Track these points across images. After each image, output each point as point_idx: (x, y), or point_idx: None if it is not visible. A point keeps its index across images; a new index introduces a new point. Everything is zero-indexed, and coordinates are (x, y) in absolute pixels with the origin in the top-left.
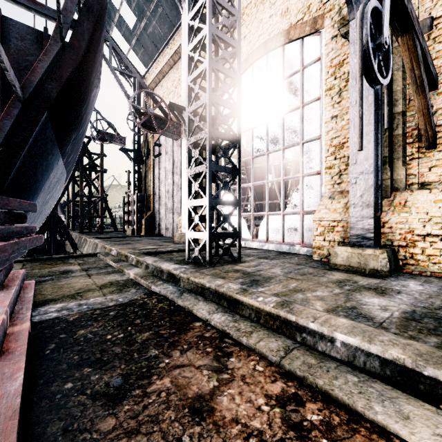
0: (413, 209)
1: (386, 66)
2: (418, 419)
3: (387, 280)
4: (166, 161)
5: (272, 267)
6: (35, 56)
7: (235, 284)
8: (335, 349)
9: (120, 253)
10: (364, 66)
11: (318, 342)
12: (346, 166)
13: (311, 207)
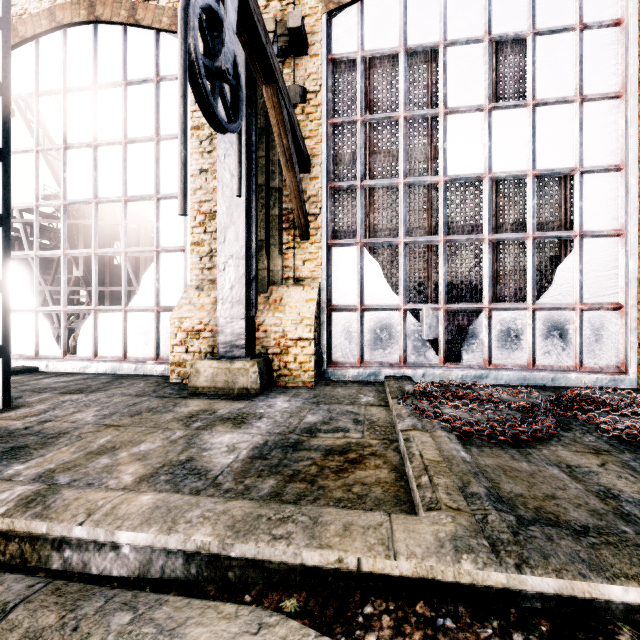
0: (287, 308)
1: (237, 109)
2: None
3: (255, 401)
4: None
5: (81, 409)
6: None
7: None
8: (121, 561)
9: None
10: (195, 88)
11: (93, 557)
12: None
13: (172, 301)
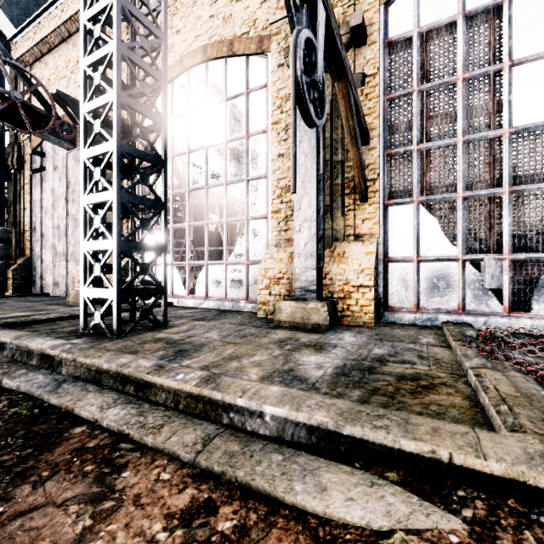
0: (350, 260)
1: (322, 107)
2: (334, 487)
3: (326, 335)
4: (54, 181)
5: (208, 331)
6: None
7: (148, 361)
8: (265, 425)
9: None
10: (299, 100)
11: (247, 420)
12: (292, 212)
13: (258, 256)
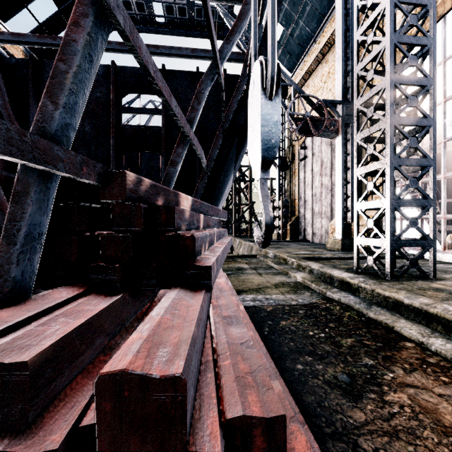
0: None
1: None
2: None
3: None
4: (312, 164)
5: None
6: (218, 95)
7: None
8: None
9: (277, 256)
10: None
11: None
12: None
13: None
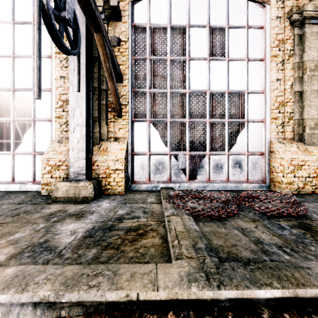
0: (110, 153)
1: (77, 43)
2: None
3: (90, 204)
4: None
5: None
6: None
7: None
8: None
9: None
10: (48, 26)
11: None
12: None
13: (43, 149)
